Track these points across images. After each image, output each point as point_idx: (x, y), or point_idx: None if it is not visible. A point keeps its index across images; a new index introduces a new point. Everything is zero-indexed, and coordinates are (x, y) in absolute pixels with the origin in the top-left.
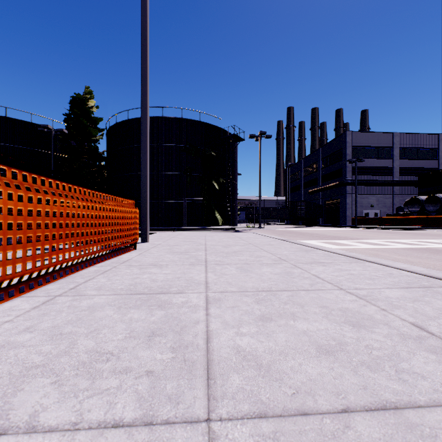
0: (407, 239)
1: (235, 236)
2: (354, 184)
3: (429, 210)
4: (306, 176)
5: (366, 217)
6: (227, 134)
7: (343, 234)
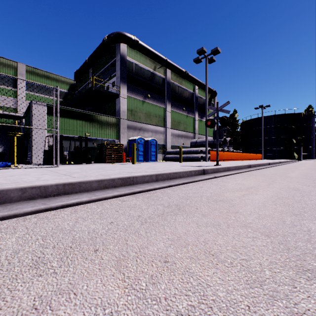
0: None
1: None
2: None
3: None
4: None
5: None
6: (303, 114)
7: None
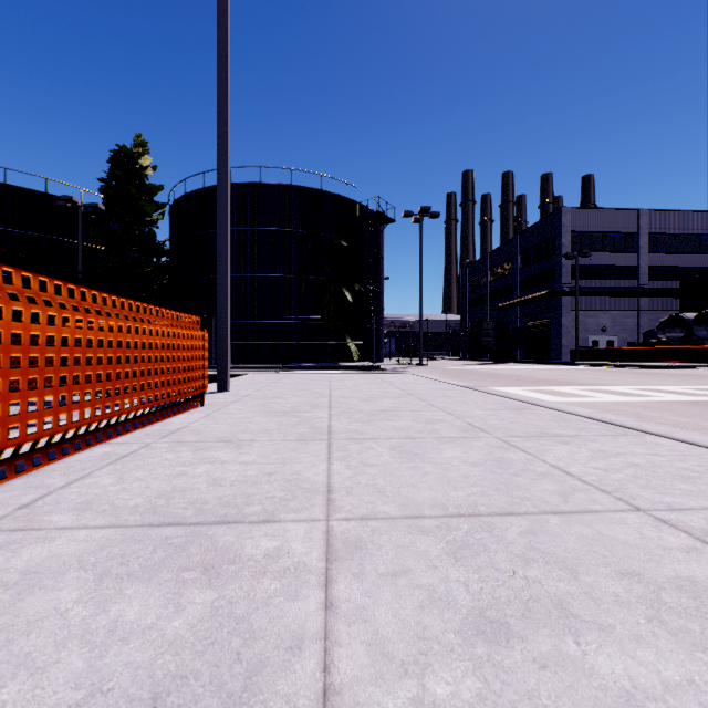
0: (674, 385)
1: (382, 380)
2: (575, 293)
3: (700, 337)
4: (496, 281)
5: (594, 347)
6: (367, 211)
7: (562, 376)
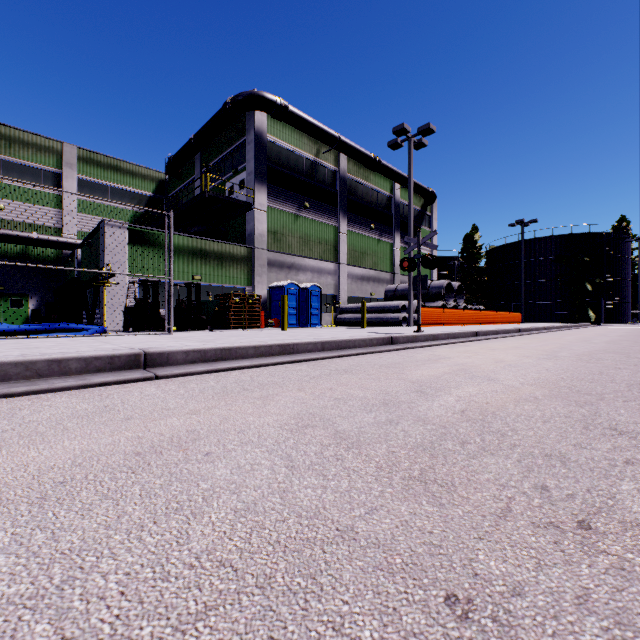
0: None
1: None
2: None
3: None
4: None
5: None
6: (606, 235)
7: None
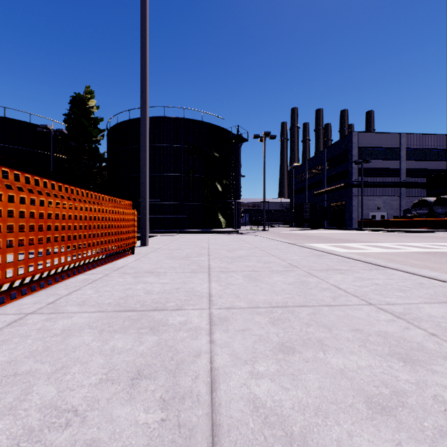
0: (418, 242)
1: (240, 239)
2: (360, 185)
3: (438, 213)
4: (311, 178)
5: (372, 219)
6: (230, 134)
7: (351, 237)
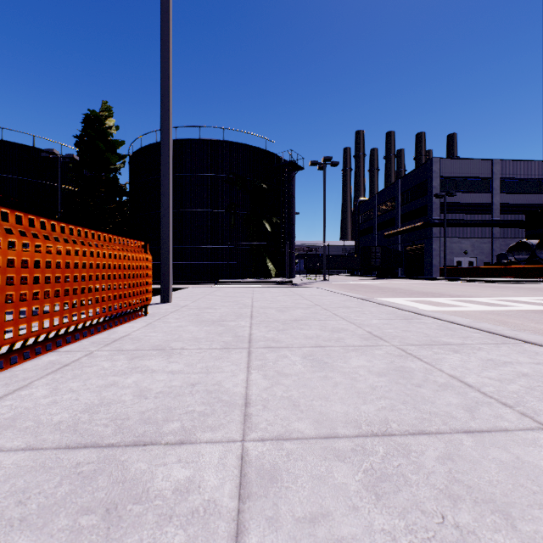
0: (525, 296)
1: (294, 293)
2: (443, 224)
3: (541, 258)
4: (381, 215)
5: (458, 266)
6: (282, 161)
7: (435, 289)
